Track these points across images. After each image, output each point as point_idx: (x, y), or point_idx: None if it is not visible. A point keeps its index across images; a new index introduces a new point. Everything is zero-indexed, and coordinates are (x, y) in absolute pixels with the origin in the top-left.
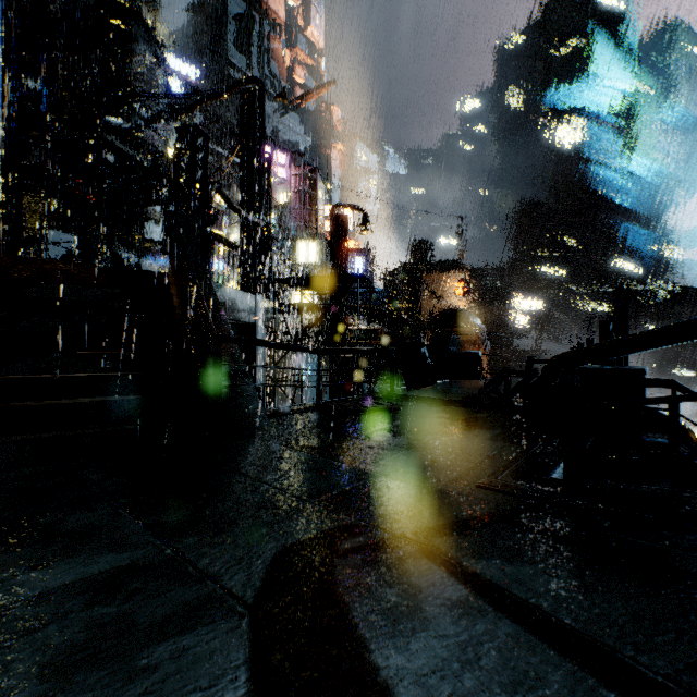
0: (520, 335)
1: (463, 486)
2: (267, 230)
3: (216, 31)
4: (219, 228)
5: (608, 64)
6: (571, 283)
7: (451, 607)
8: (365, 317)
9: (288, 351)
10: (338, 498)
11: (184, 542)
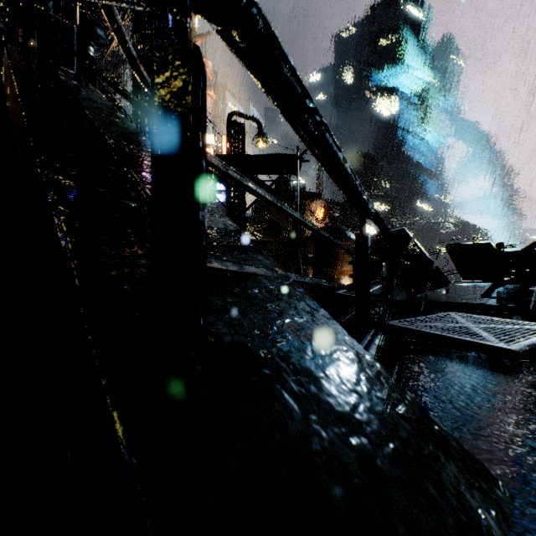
0: None
1: None
2: None
3: None
4: None
5: (414, 57)
6: (391, 216)
7: None
8: (257, 229)
9: None
10: None
11: None
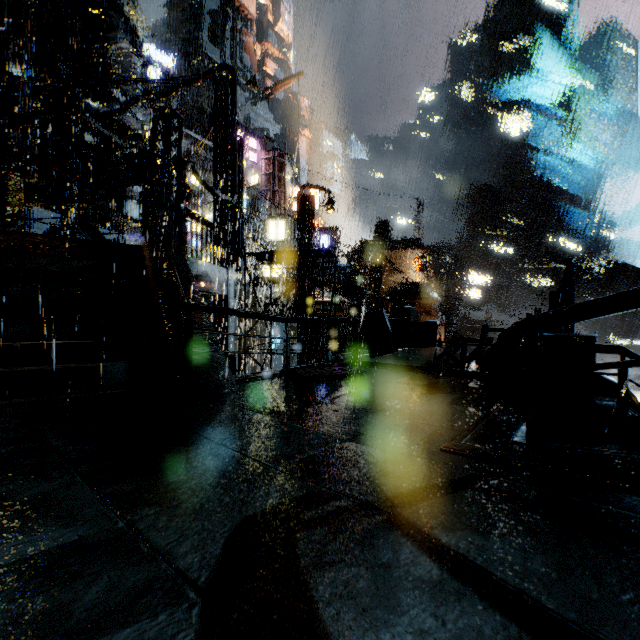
0: (471, 308)
1: (427, 450)
2: (238, 208)
3: (192, 25)
4: (195, 208)
5: (551, 61)
6: (518, 260)
7: (426, 591)
8: (330, 290)
9: (257, 321)
10: (303, 463)
11: (140, 514)
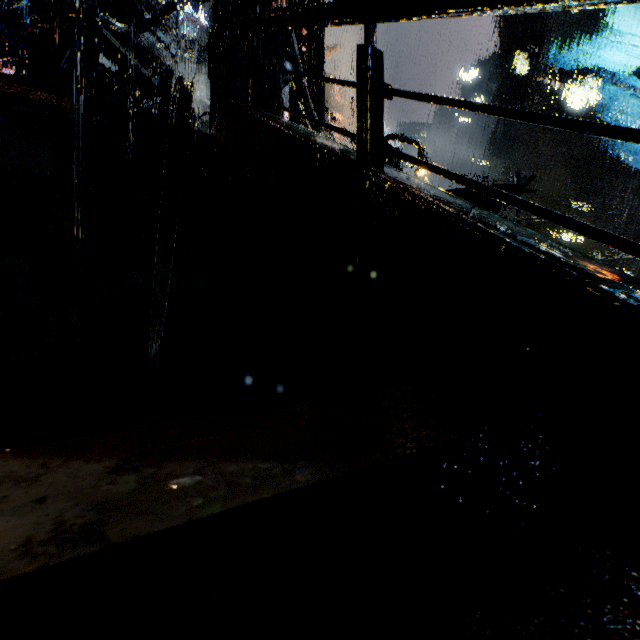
0: None
1: None
2: None
3: None
4: None
5: (628, 19)
6: (589, 250)
7: None
8: None
9: None
10: None
11: None
